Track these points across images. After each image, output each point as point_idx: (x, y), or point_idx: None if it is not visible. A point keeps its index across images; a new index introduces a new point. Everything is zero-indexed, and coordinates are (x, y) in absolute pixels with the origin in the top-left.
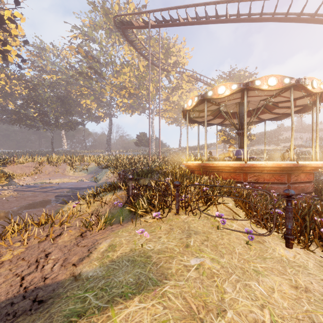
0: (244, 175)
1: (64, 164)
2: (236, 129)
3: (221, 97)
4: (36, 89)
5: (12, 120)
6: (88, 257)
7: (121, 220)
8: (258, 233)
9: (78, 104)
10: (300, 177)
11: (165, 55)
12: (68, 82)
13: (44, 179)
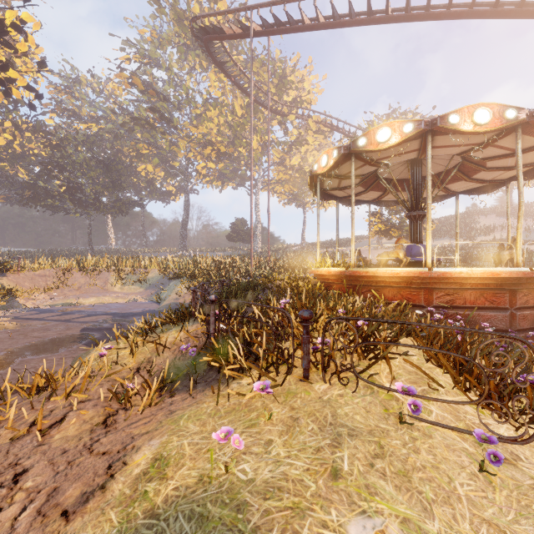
0: (426, 293)
1: (107, 272)
2: (406, 209)
3: (382, 148)
4: (63, 147)
5: (23, 198)
6: (101, 492)
7: (191, 385)
8: (498, 436)
9: (133, 171)
10: (533, 297)
11: (279, 88)
12: (117, 135)
13: (69, 298)
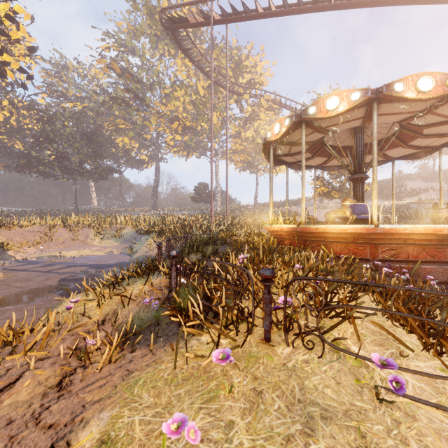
0: (372, 247)
1: (87, 228)
2: (350, 172)
3: (331, 116)
4: (52, 122)
5: (19, 166)
6: None
7: (152, 340)
8: None
9: (112, 143)
10: None
11: (235, 71)
12: (98, 112)
13: (53, 250)
